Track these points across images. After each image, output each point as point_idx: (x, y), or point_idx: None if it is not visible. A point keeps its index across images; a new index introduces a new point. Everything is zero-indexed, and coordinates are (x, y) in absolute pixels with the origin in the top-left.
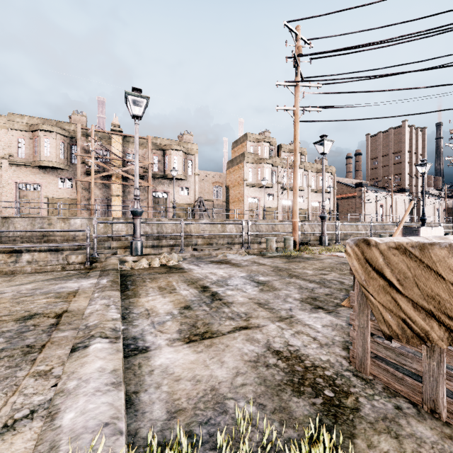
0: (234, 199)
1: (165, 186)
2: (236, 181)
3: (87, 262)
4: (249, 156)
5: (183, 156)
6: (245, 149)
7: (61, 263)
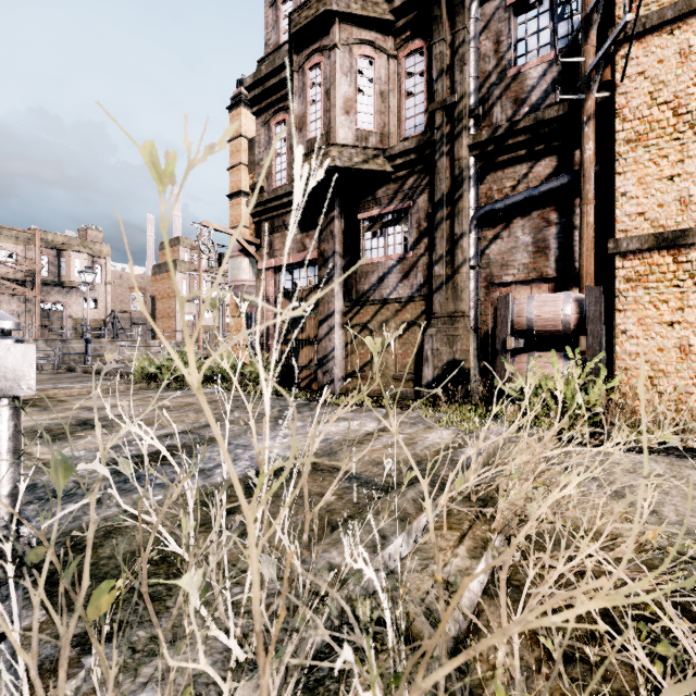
0: (163, 314)
1: (61, 296)
2: (165, 292)
3: (56, 369)
4: (183, 265)
5: (89, 259)
6: (178, 256)
7: (38, 370)
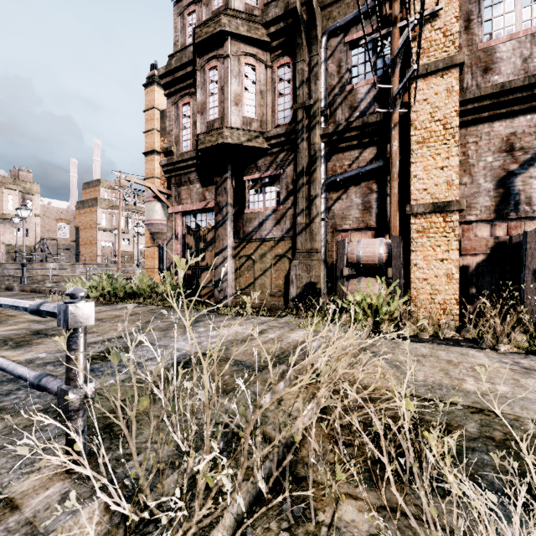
0: (86, 241)
1: None
2: (87, 224)
3: None
4: (103, 202)
5: (21, 195)
6: (99, 194)
7: None
